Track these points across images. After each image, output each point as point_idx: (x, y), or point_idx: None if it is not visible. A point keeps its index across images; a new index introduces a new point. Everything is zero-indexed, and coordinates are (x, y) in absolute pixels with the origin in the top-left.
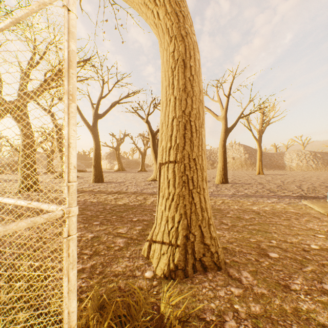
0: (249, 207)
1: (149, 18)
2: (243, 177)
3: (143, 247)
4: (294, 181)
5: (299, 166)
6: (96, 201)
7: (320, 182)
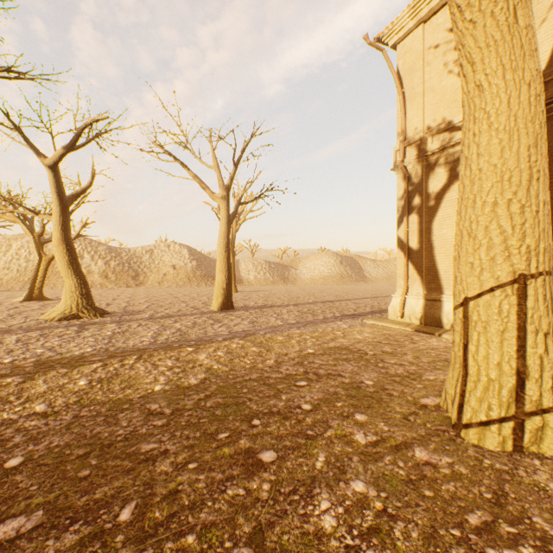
0: (354, 337)
1: (494, 3)
2: None
3: (468, 441)
4: (290, 298)
5: (258, 279)
6: (48, 407)
7: (314, 298)
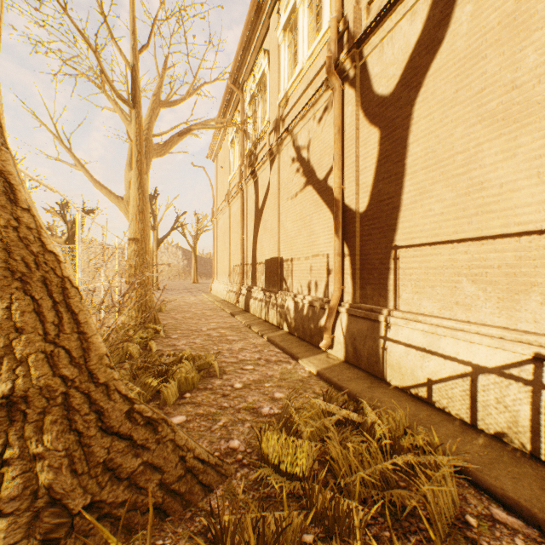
0: (171, 297)
1: (127, 217)
2: (177, 286)
3: None
4: None
5: None
6: None
7: None
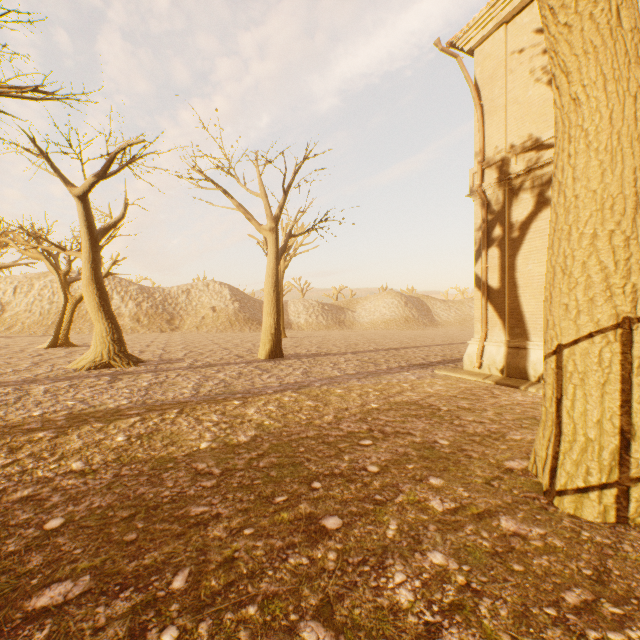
0: (424, 391)
1: (593, 3)
2: None
3: (562, 511)
4: (347, 345)
5: (309, 323)
6: (85, 465)
7: (375, 345)
